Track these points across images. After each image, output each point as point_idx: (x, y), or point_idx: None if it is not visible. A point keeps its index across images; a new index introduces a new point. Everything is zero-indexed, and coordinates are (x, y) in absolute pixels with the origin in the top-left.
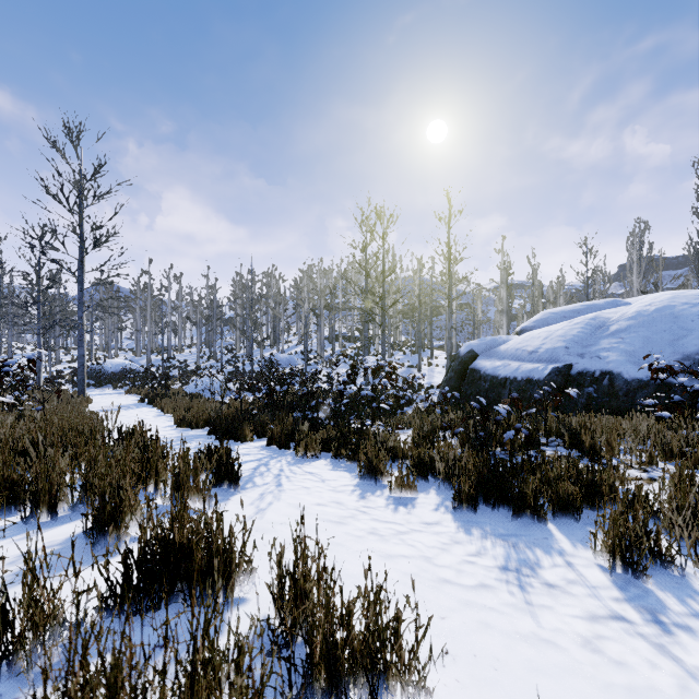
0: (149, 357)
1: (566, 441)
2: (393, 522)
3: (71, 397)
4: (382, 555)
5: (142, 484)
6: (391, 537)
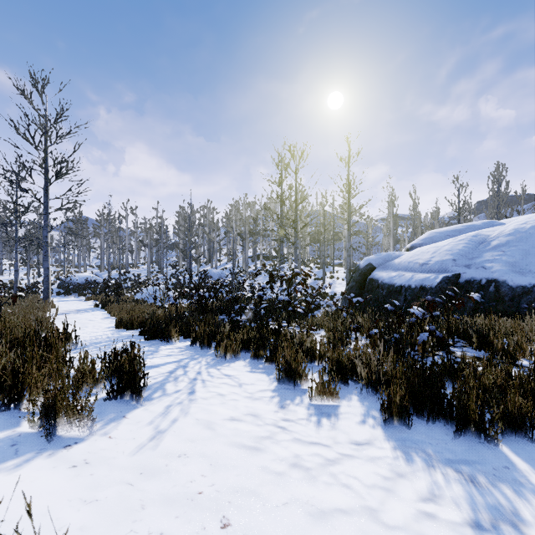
0: (109, 272)
1: (471, 342)
2: (318, 443)
3: (37, 302)
4: (312, 512)
5: (13, 401)
6: (319, 472)
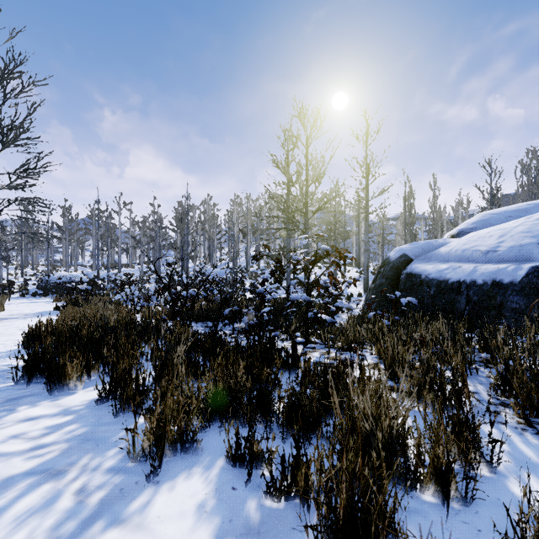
0: (98, 271)
1: None
2: None
3: None
4: None
5: None
6: None
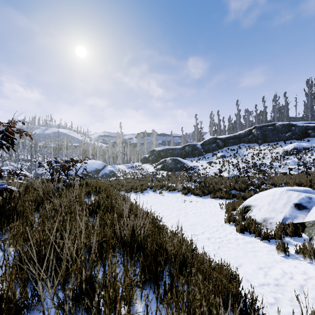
0: None
1: None
2: None
3: None
4: None
5: None
6: None
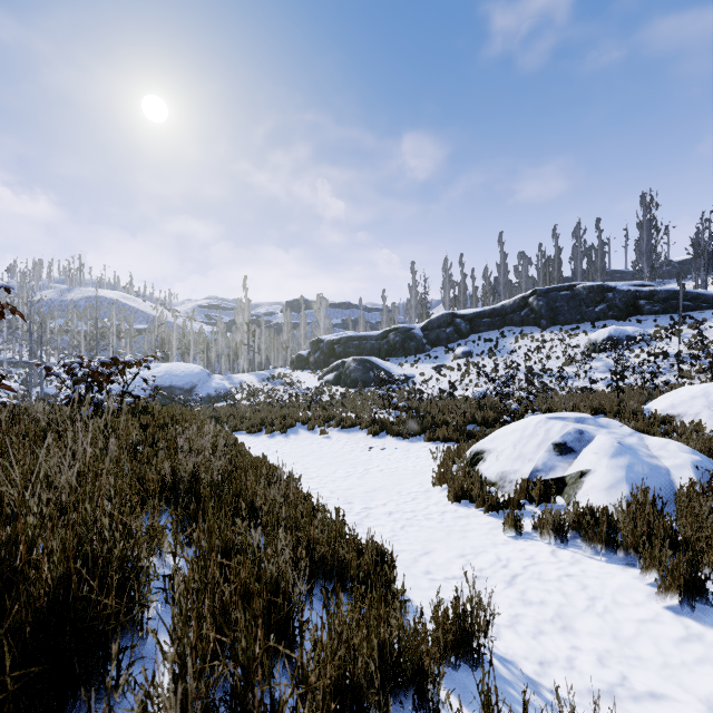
0: None
1: None
2: None
3: None
4: None
5: None
6: None
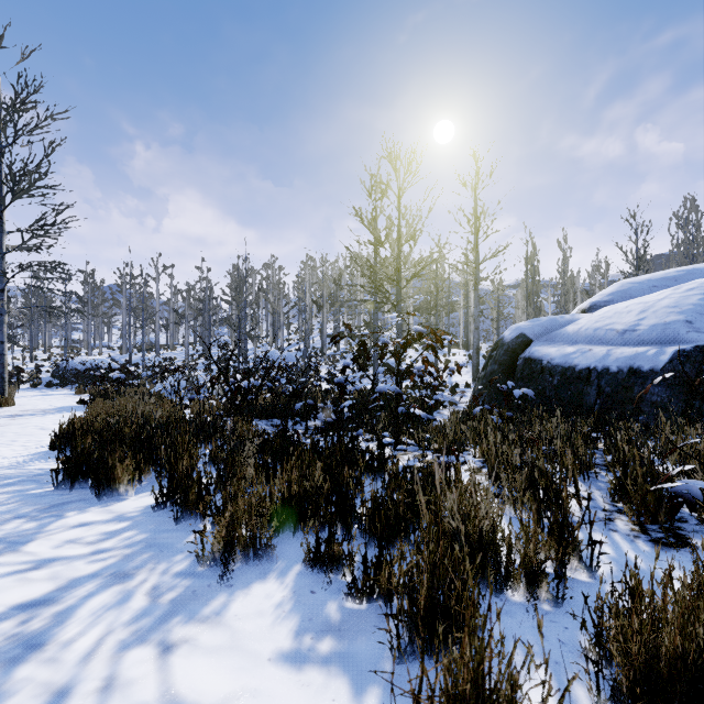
0: (130, 354)
1: None
2: None
3: None
4: None
5: None
6: None
